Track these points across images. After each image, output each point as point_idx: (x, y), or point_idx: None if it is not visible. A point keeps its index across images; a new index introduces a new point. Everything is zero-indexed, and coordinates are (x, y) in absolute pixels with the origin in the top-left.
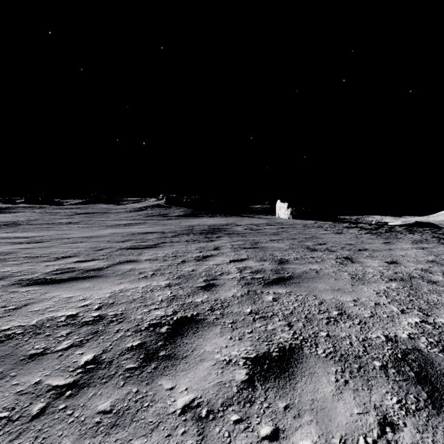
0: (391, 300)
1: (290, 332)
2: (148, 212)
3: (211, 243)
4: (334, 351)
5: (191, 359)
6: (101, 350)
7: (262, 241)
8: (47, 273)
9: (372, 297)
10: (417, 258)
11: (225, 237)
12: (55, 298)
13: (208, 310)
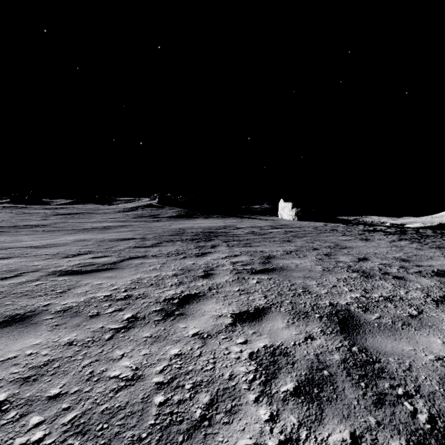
0: None
1: None
2: (137, 213)
3: (202, 258)
4: None
5: None
6: None
7: (275, 253)
8: None
9: None
10: None
11: (222, 247)
12: None
13: None
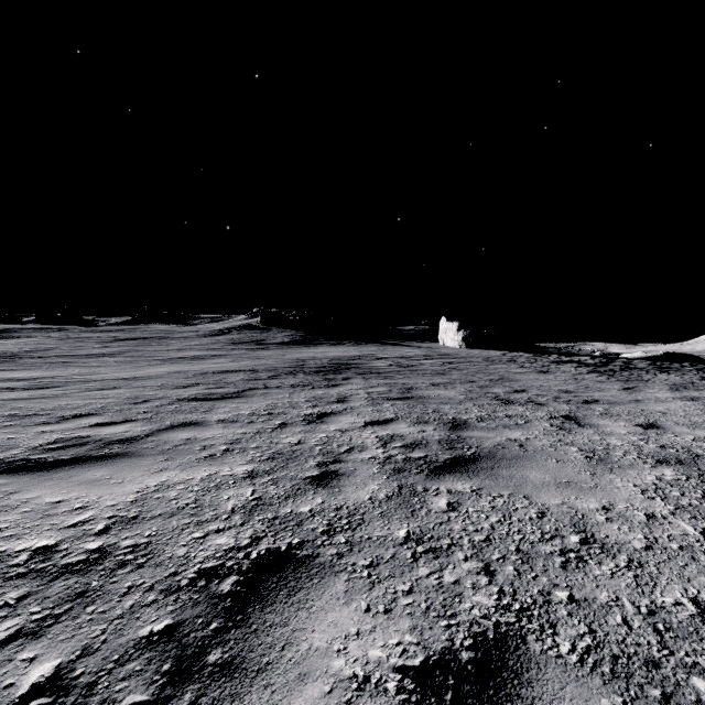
0: (675, 508)
1: (491, 591)
2: (232, 337)
3: (334, 389)
4: (596, 645)
5: (279, 673)
6: (79, 648)
7: (419, 385)
8: (35, 448)
9: (637, 500)
10: (689, 417)
11: (356, 379)
12: (28, 505)
13: (322, 533)
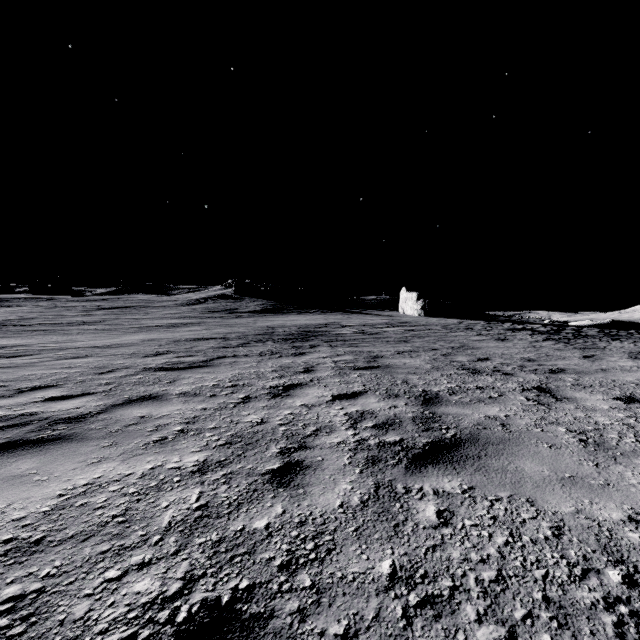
0: None
1: None
2: (208, 306)
3: (301, 358)
4: None
5: None
6: None
7: (384, 353)
8: None
9: None
10: None
11: (323, 347)
12: None
13: (280, 569)
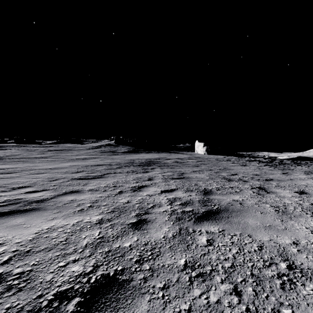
0: None
1: (241, 309)
2: (101, 149)
3: (147, 173)
4: None
5: None
6: None
7: (187, 172)
8: None
9: (311, 237)
10: None
11: (157, 169)
12: None
13: (135, 262)
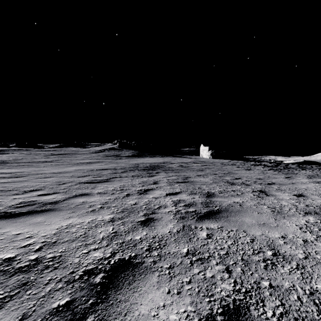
0: (317, 237)
1: (230, 281)
2: (105, 153)
3: (152, 178)
4: (285, 312)
5: None
6: (21, 315)
7: (191, 176)
8: (10, 206)
9: (298, 233)
10: (318, 191)
11: (162, 173)
12: (3, 236)
13: (146, 250)
